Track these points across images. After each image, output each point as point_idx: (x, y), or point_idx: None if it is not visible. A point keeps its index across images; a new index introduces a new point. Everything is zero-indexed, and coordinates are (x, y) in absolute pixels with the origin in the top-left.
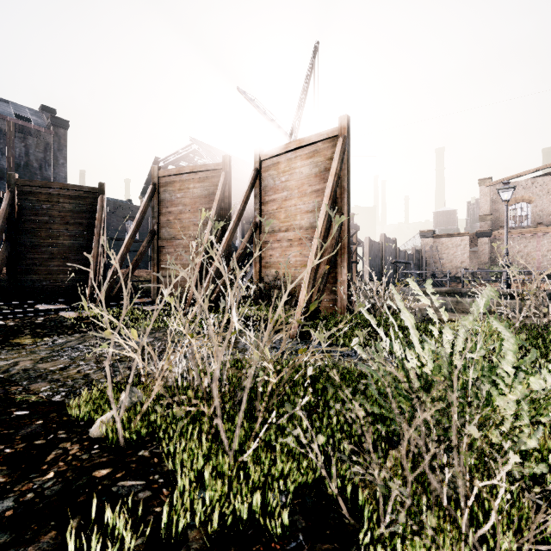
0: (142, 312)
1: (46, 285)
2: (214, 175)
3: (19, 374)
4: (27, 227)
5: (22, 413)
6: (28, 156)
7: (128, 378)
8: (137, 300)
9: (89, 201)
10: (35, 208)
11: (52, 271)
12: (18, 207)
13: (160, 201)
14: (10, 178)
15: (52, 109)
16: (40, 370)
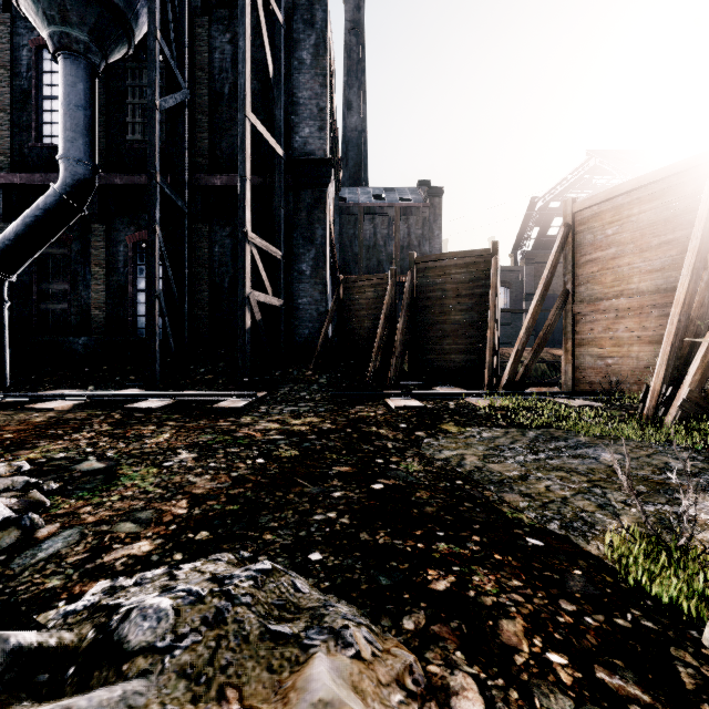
0: (565, 407)
1: (439, 365)
2: (687, 178)
3: (475, 472)
4: (424, 305)
5: (537, 543)
6: (410, 236)
7: (645, 525)
8: (534, 387)
9: (481, 267)
10: (430, 284)
11: (444, 350)
12: (416, 286)
13: (575, 248)
14: (411, 258)
15: (426, 182)
16: (496, 473)
